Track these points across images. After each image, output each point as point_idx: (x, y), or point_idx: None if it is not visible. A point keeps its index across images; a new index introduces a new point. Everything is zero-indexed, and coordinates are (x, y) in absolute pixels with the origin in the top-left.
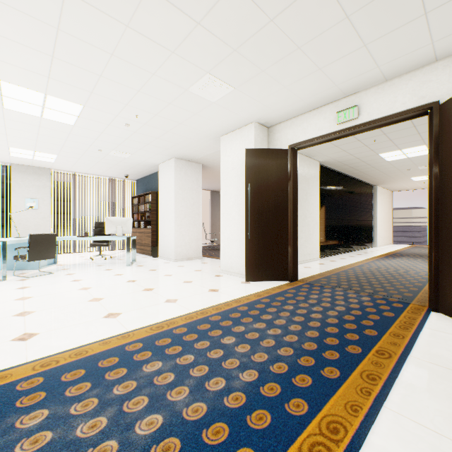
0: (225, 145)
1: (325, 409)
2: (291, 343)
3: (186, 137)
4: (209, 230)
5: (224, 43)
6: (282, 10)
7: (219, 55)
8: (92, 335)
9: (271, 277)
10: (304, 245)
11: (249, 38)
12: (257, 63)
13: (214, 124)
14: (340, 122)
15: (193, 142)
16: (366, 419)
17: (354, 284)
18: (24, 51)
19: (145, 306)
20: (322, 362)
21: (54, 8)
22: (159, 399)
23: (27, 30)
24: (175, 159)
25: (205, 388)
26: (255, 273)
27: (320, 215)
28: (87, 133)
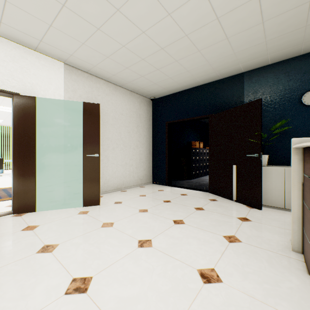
0: None
1: None
2: None
3: None
4: None
5: None
6: None
7: None
8: None
9: None
10: None
11: None
12: None
13: None
14: None
15: None
16: None
17: None
18: None
19: None
20: None
21: None
22: None
23: None
24: None
25: None
26: None
27: None
28: None
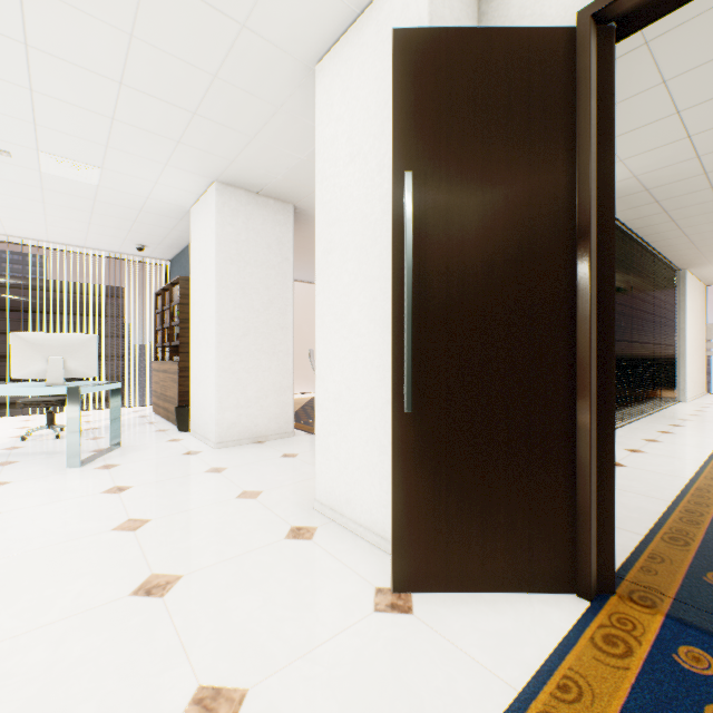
0: (328, 85)
1: None
2: None
3: (205, 72)
4: None
5: None
6: None
7: None
8: None
9: (503, 577)
10: None
11: None
12: None
13: None
14: None
15: (237, 102)
16: None
17: None
18: None
19: None
20: None
21: None
22: None
23: None
24: (218, 184)
25: None
26: (433, 558)
27: None
28: None
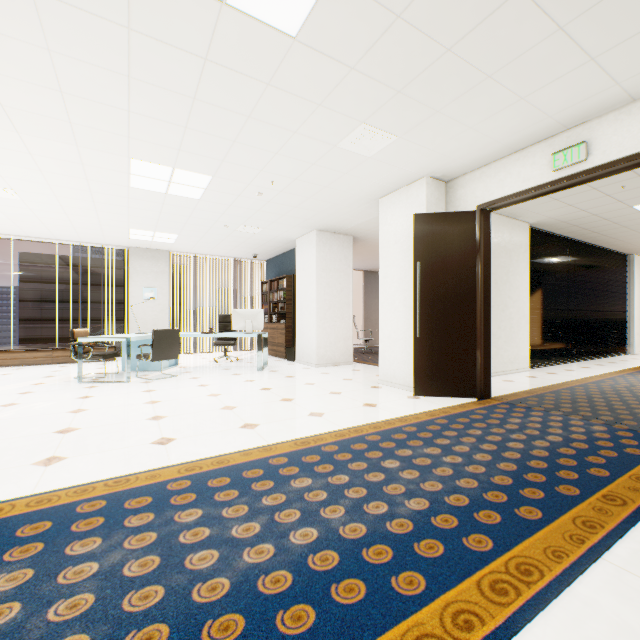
0: (385, 210)
1: (516, 549)
2: (475, 474)
3: (332, 203)
4: (361, 326)
5: (384, 86)
6: (463, 36)
7: (377, 100)
8: (231, 445)
9: (451, 392)
10: (504, 348)
11: (418, 75)
12: (429, 103)
13: (370, 184)
14: (558, 168)
15: (341, 208)
16: (572, 567)
17: (582, 408)
18: (157, 126)
19: (286, 419)
20: (517, 500)
21: (192, 79)
22: (312, 514)
23: (163, 104)
24: (317, 231)
25: (364, 510)
26: (427, 385)
27: (530, 303)
28: (214, 207)
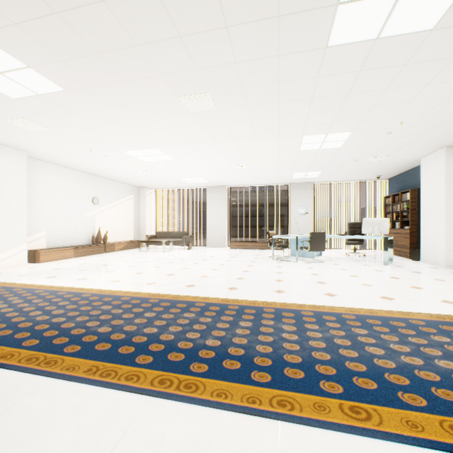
0: None
1: None
2: None
3: None
4: None
5: None
6: None
7: None
8: (375, 305)
9: None
10: None
11: None
12: None
13: None
14: None
15: None
16: None
17: None
18: (322, 115)
19: (417, 299)
20: None
21: (348, 84)
22: (452, 357)
23: (328, 103)
24: (445, 148)
25: None
26: None
27: None
28: (349, 150)
